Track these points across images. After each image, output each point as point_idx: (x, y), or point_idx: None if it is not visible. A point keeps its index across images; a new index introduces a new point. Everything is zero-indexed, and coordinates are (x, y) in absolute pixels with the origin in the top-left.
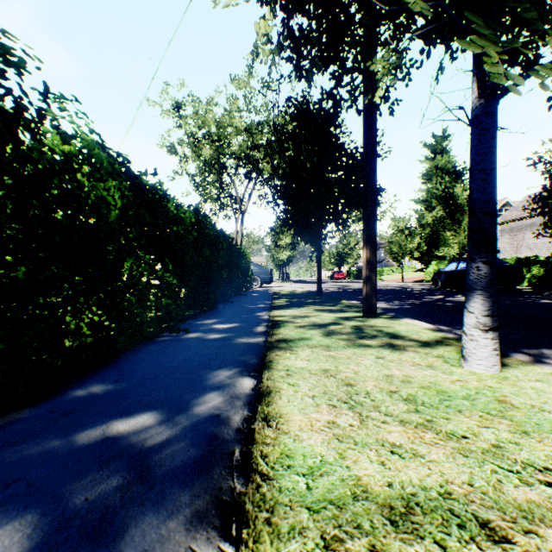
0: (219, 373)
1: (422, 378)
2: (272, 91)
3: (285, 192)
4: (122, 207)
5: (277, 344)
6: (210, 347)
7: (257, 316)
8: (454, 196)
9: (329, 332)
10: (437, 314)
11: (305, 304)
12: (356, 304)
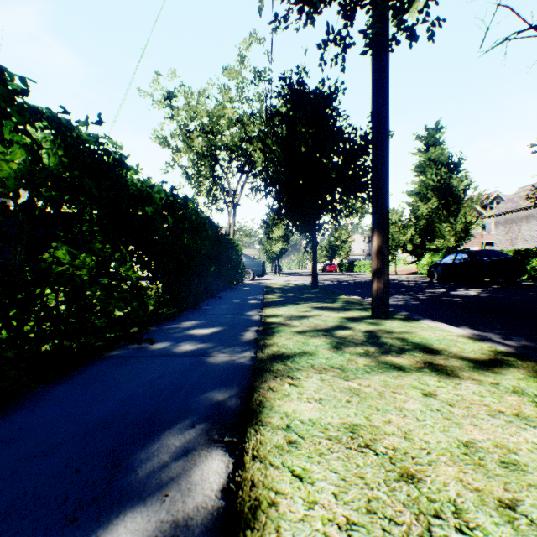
0: (171, 435)
1: (532, 453)
2: (265, 81)
3: (279, 179)
4: (32, 163)
5: (270, 365)
6: (175, 369)
7: (246, 315)
8: (451, 187)
9: (338, 342)
10: (453, 312)
11: (301, 299)
12: (358, 299)
